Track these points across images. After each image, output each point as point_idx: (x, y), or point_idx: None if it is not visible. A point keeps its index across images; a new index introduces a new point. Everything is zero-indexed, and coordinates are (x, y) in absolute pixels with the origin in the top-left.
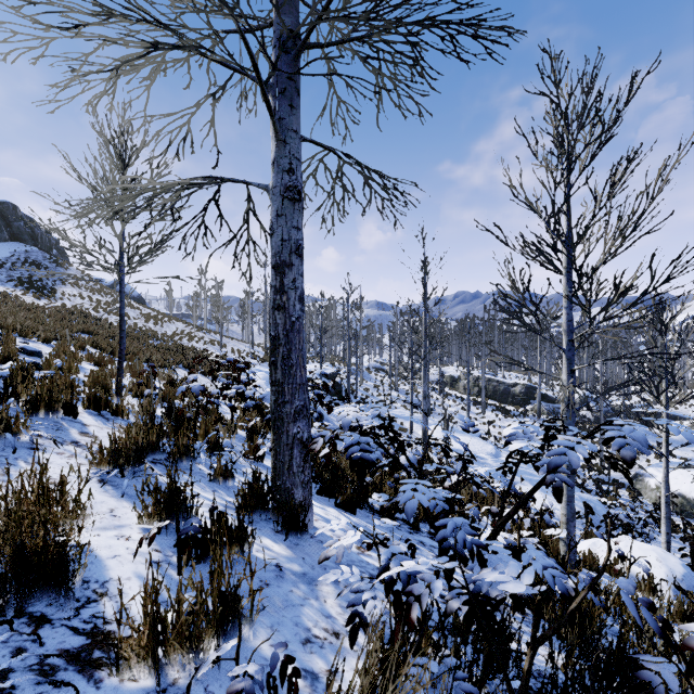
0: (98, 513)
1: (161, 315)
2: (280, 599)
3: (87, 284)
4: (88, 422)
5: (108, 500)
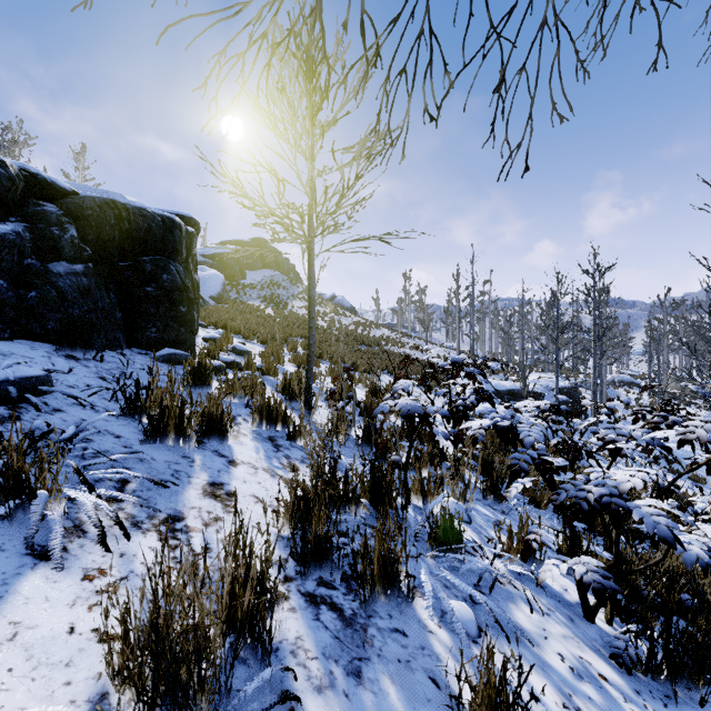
0: None
1: (369, 322)
2: None
3: None
4: (241, 455)
5: None
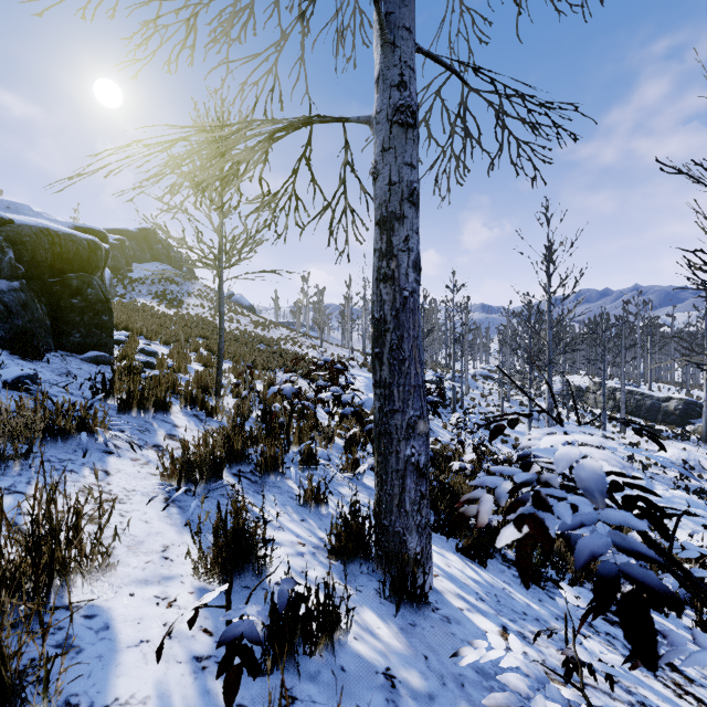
0: (145, 552)
1: (268, 321)
2: None
3: (208, 296)
4: (180, 423)
5: (167, 530)
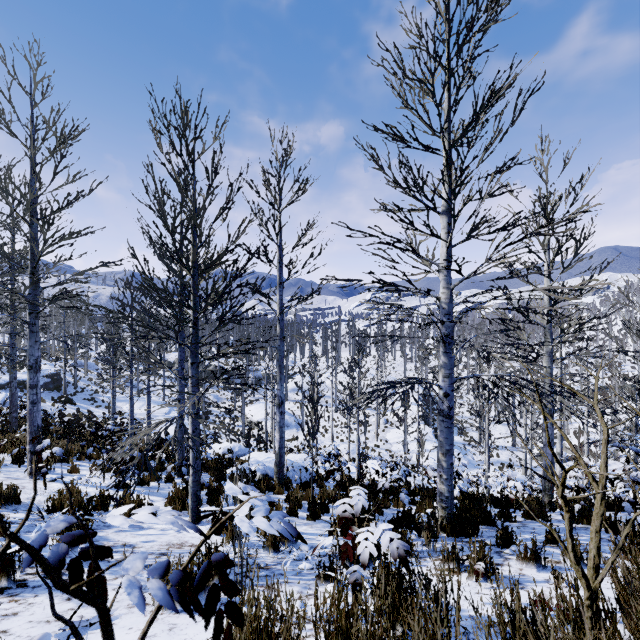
0: None
1: None
2: None
3: None
4: None
5: None
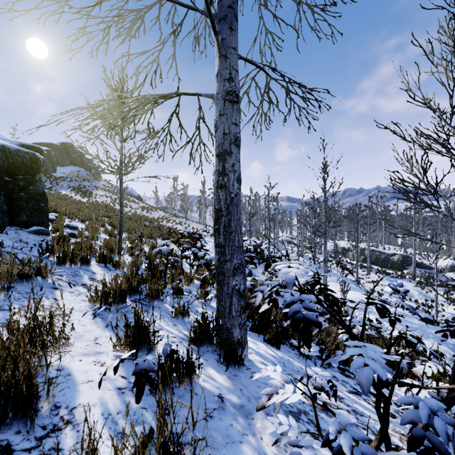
0: (85, 340)
1: (150, 206)
2: (221, 433)
3: (109, 189)
4: (96, 271)
5: (96, 330)
